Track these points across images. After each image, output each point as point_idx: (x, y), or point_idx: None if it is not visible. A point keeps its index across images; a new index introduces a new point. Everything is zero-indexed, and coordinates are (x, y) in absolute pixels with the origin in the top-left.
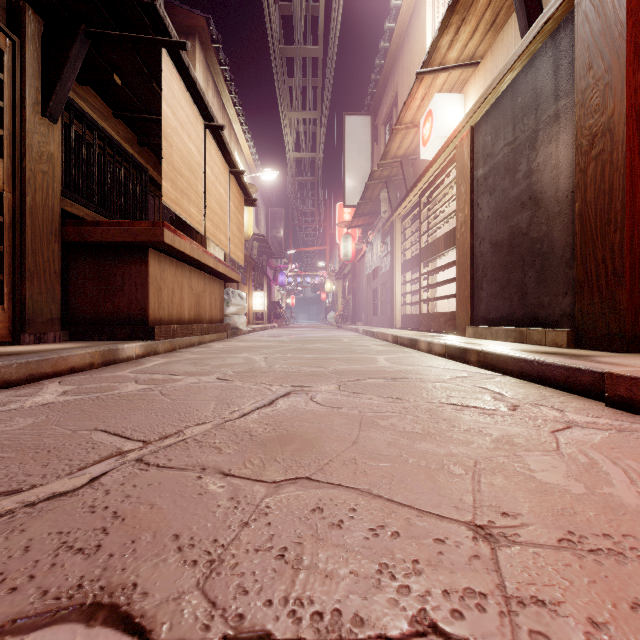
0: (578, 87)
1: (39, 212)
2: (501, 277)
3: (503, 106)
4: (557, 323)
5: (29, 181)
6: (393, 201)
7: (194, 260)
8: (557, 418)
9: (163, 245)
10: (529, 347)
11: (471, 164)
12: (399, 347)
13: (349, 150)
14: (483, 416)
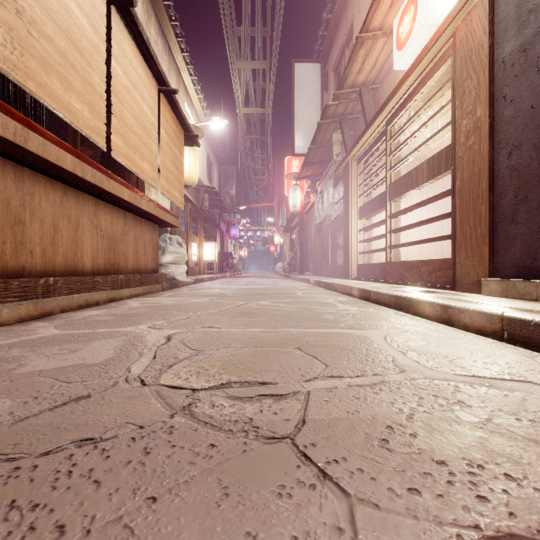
0: None
1: None
2: None
3: None
4: None
5: None
6: (348, 141)
7: (91, 185)
8: None
9: (1, 143)
10: None
11: (490, 41)
12: (377, 307)
13: (298, 98)
14: None
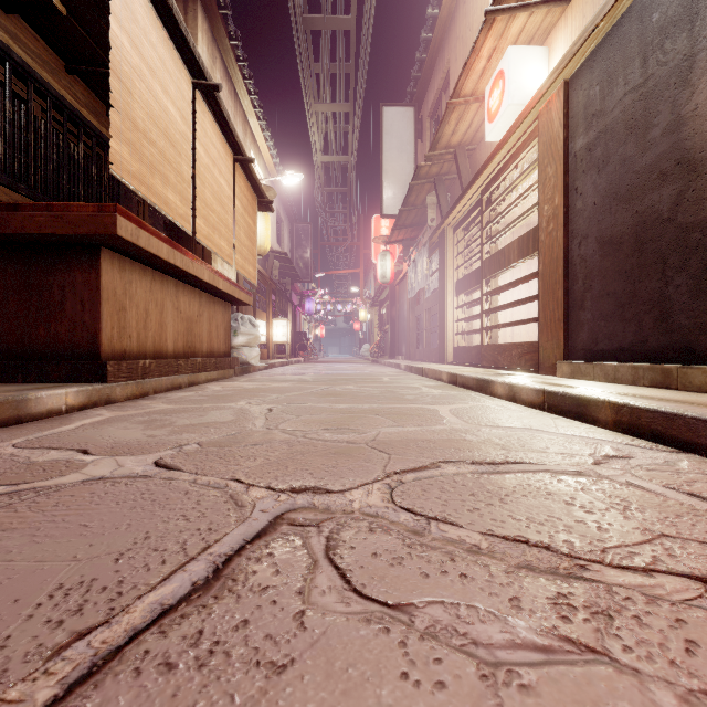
0: None
1: None
2: (619, 289)
3: (623, 36)
4: None
5: None
6: (443, 205)
7: (178, 270)
8: None
9: (120, 242)
10: (700, 397)
11: (565, 133)
12: (461, 390)
13: (388, 148)
14: None
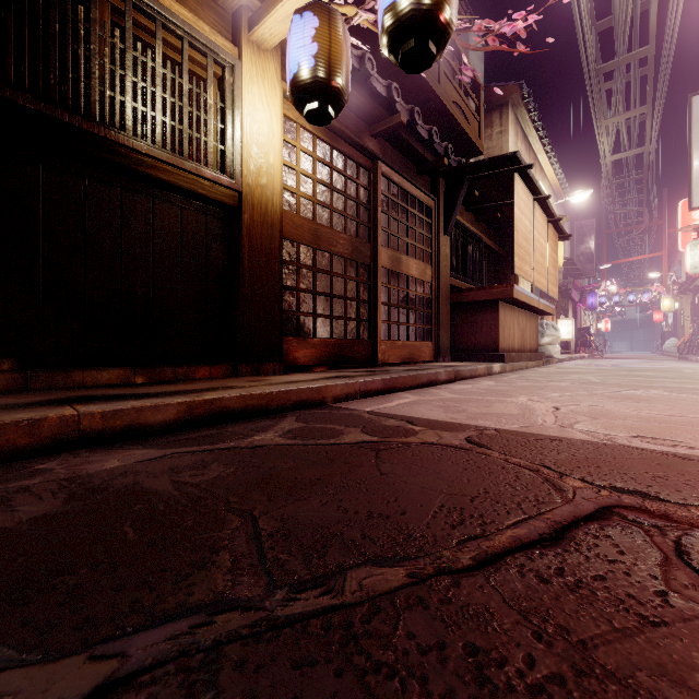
0: None
1: (443, 289)
2: None
3: None
4: None
5: (440, 273)
6: None
7: (525, 304)
8: None
9: (510, 299)
10: None
11: None
12: None
13: (698, 138)
14: None
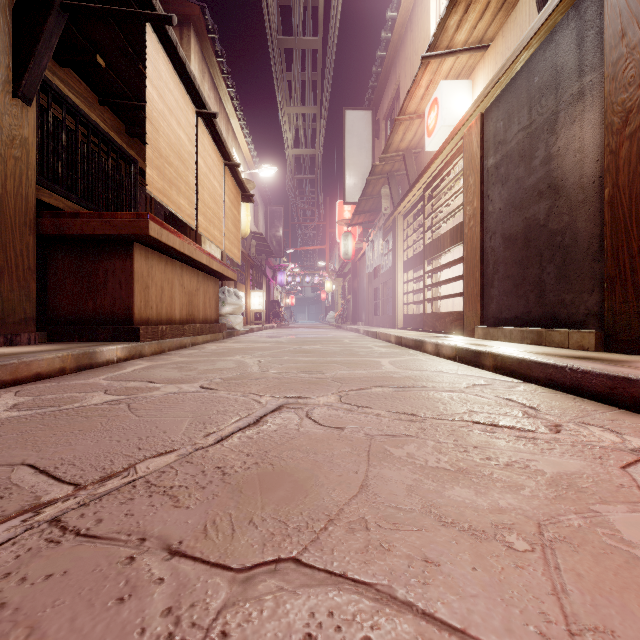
0: (608, 58)
1: (10, 201)
2: (515, 273)
3: (517, 88)
4: (581, 323)
5: None
6: (395, 197)
7: (185, 256)
8: (618, 444)
9: (149, 239)
10: (551, 350)
11: (481, 153)
12: (403, 349)
13: (349, 146)
14: (523, 441)
